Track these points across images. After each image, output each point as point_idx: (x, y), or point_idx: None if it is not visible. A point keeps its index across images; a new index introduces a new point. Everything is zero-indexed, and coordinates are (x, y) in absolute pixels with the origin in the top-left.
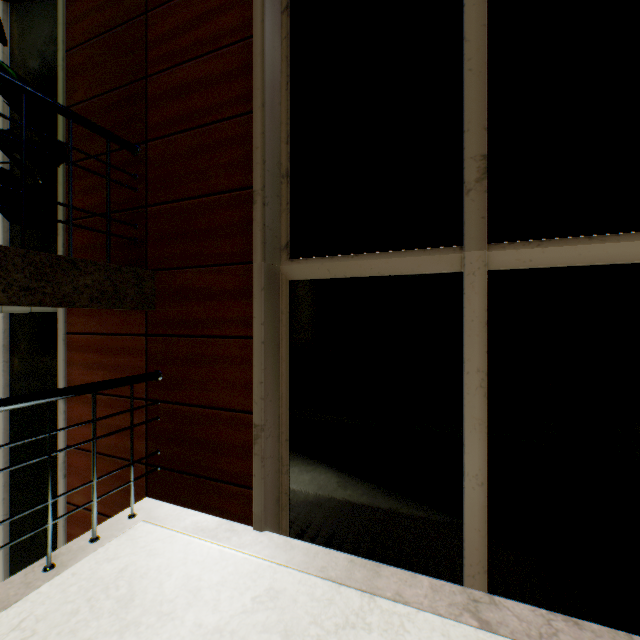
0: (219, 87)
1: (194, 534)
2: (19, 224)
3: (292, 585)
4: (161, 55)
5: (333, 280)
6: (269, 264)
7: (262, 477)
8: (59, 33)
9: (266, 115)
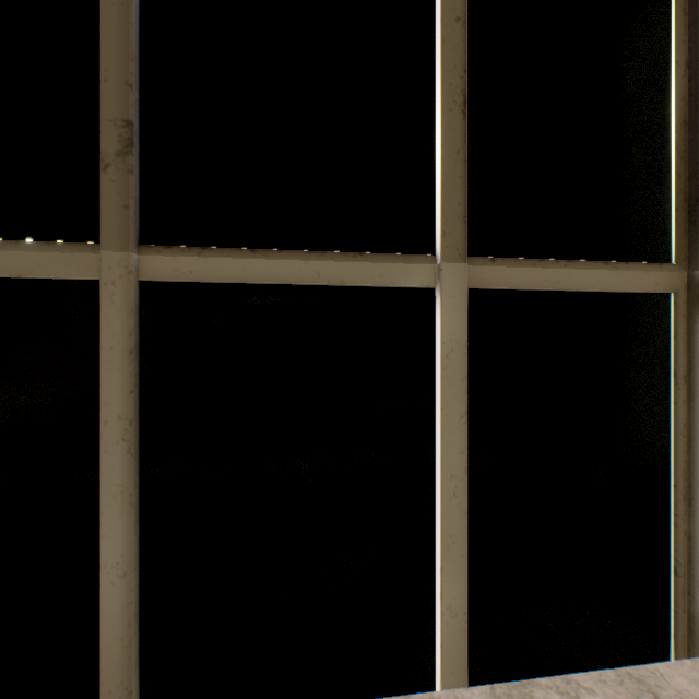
0: None
1: None
2: None
3: None
4: None
5: None
6: None
7: None
8: None
9: None
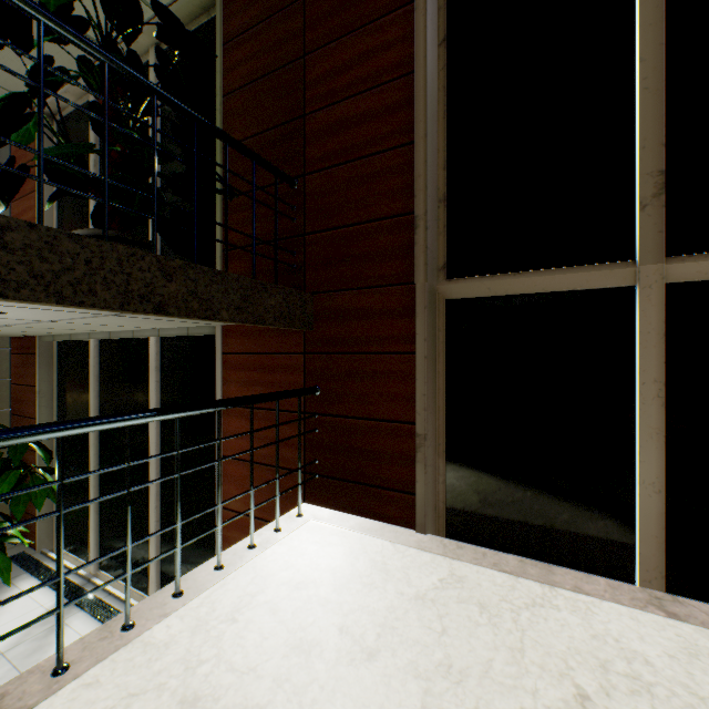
0: (379, 121)
1: (362, 532)
2: (184, 255)
3: (471, 574)
4: (319, 94)
5: (493, 298)
6: (429, 284)
7: (425, 483)
8: (216, 80)
9: (428, 144)
